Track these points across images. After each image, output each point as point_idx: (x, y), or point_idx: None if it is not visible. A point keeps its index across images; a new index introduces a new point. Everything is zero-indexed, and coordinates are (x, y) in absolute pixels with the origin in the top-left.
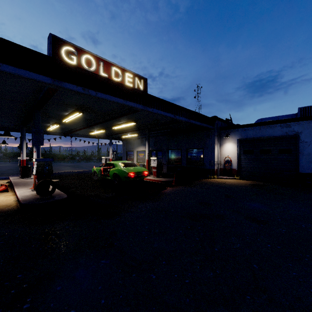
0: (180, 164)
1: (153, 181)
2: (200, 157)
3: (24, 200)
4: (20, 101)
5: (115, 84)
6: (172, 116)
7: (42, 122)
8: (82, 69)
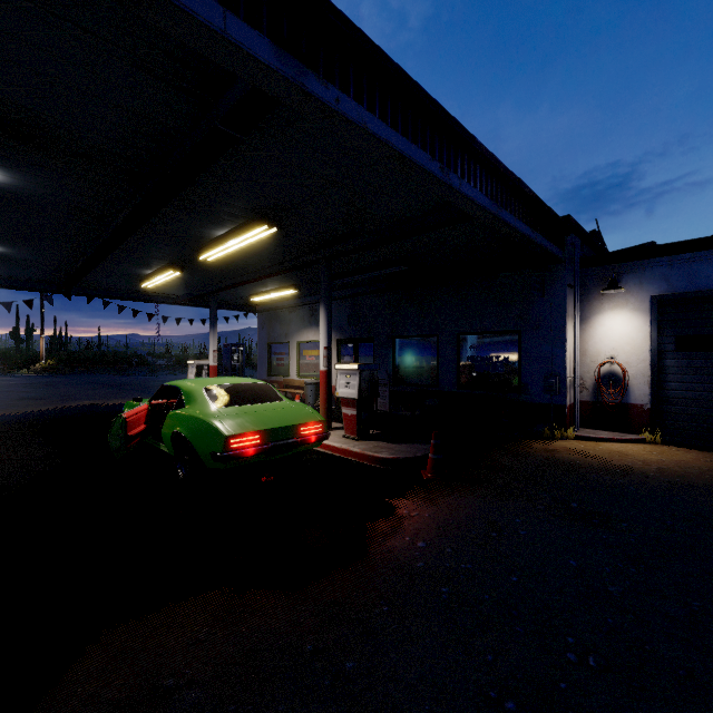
0: (435, 385)
1: (346, 455)
2: (508, 361)
3: None
4: None
5: None
6: (433, 167)
7: None
8: None
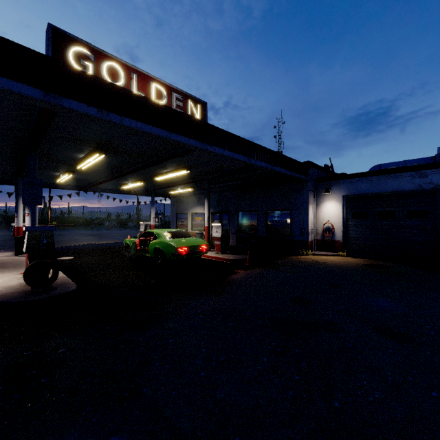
0: (256, 233)
1: (216, 259)
2: (286, 222)
3: (3, 294)
4: (3, 134)
5: (154, 105)
6: (245, 159)
7: (46, 169)
8: (96, 78)
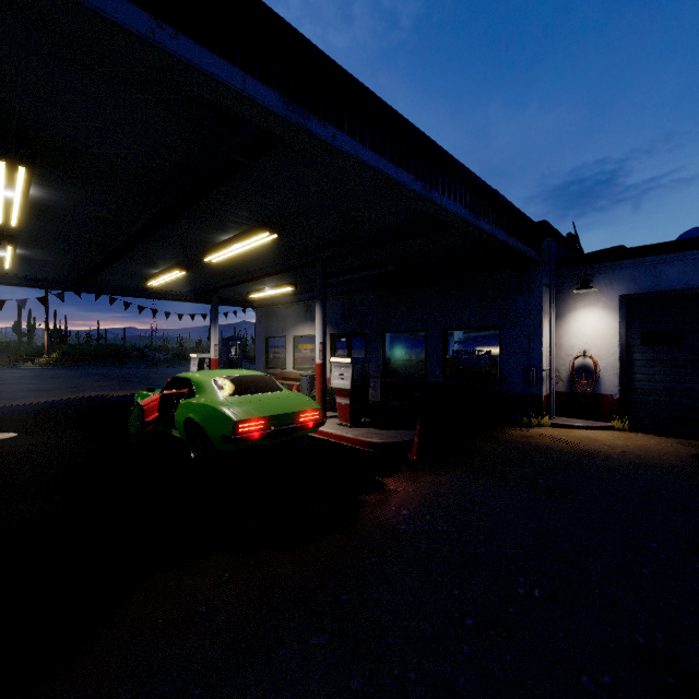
0: (423, 377)
1: (340, 440)
2: (490, 355)
3: None
4: None
5: None
6: (416, 186)
7: None
8: None
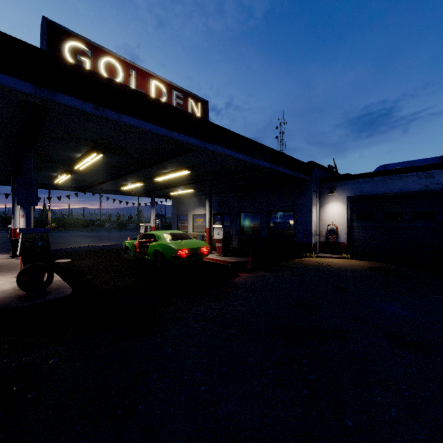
0: (258, 235)
1: (218, 261)
2: (289, 224)
3: None
4: None
5: (153, 102)
6: (247, 159)
7: (43, 169)
8: (92, 73)
